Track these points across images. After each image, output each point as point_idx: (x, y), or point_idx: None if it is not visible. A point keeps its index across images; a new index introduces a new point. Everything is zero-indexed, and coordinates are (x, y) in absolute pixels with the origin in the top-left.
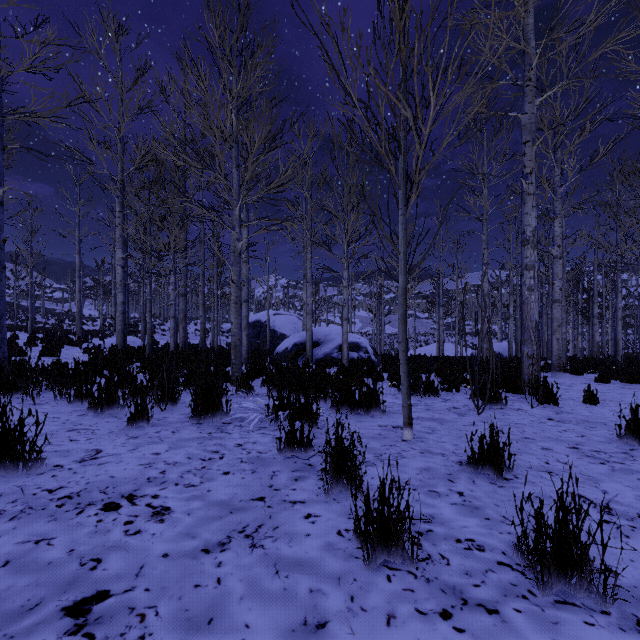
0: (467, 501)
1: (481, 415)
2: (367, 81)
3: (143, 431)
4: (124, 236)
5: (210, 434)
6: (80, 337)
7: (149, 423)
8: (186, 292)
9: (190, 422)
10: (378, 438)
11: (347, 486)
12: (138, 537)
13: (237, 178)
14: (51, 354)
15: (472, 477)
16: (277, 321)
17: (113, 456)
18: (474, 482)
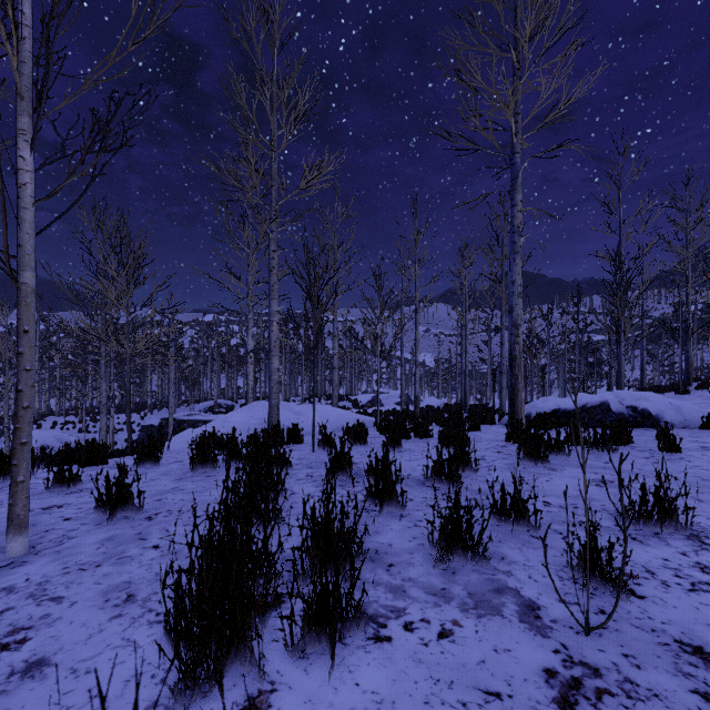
0: None
1: None
2: None
3: None
4: None
5: None
6: None
7: None
8: None
9: None
10: None
11: None
12: None
13: None
14: None
15: None
16: None
17: None
18: None
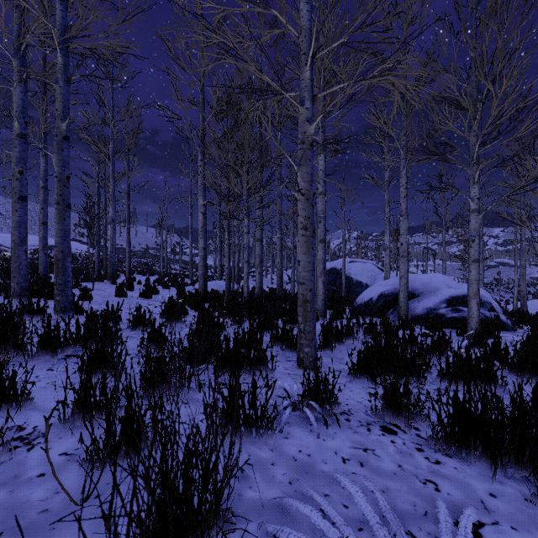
0: None
1: None
2: None
3: None
4: (205, 184)
5: None
6: (187, 281)
7: None
8: (262, 237)
9: None
10: None
11: None
12: None
13: (307, 16)
14: (145, 296)
15: None
16: (353, 268)
17: None
18: None
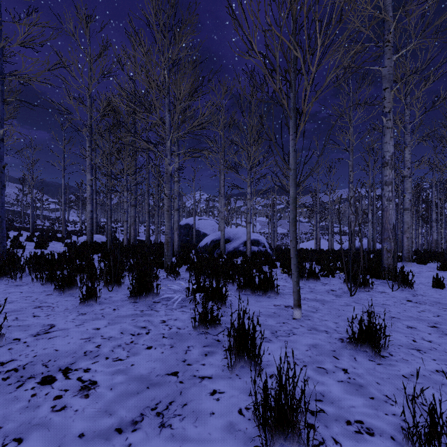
0: (351, 378)
1: (353, 297)
2: (265, 34)
3: (91, 308)
4: (92, 164)
5: (142, 311)
6: (64, 235)
7: (97, 301)
8: (136, 203)
9: (128, 301)
10: (273, 316)
11: (248, 363)
12: (62, 414)
13: (169, 119)
14: (41, 247)
15: (353, 354)
16: (201, 224)
17: (62, 331)
18: (355, 359)
